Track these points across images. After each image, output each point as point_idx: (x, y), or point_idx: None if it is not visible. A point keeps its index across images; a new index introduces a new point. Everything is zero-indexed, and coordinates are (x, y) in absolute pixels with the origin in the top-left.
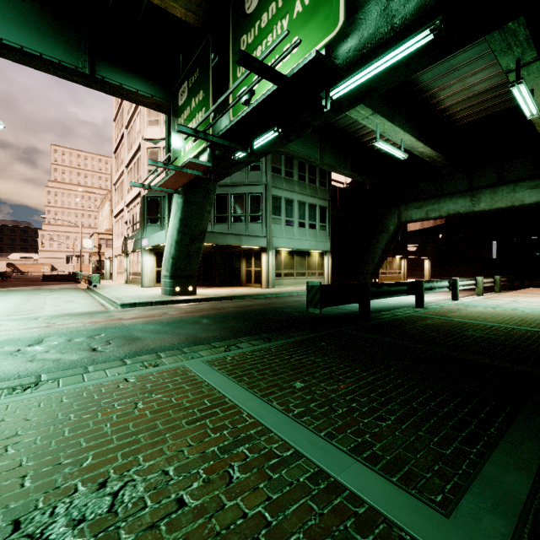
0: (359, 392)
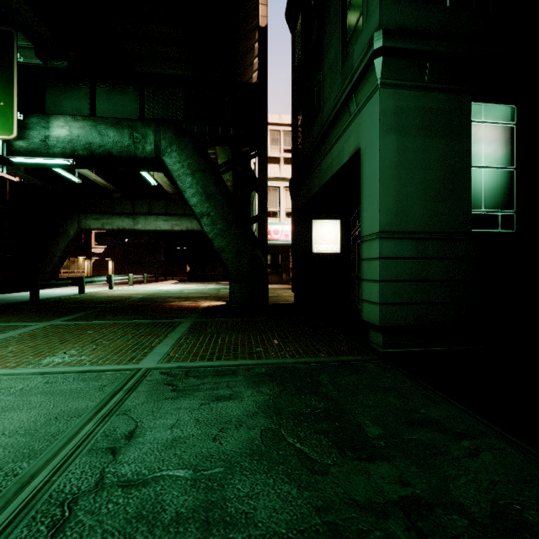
0: (25, 317)
